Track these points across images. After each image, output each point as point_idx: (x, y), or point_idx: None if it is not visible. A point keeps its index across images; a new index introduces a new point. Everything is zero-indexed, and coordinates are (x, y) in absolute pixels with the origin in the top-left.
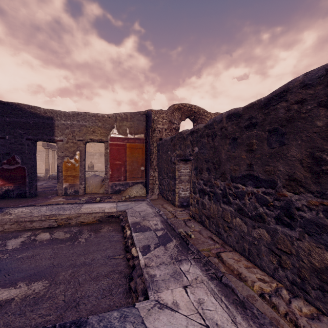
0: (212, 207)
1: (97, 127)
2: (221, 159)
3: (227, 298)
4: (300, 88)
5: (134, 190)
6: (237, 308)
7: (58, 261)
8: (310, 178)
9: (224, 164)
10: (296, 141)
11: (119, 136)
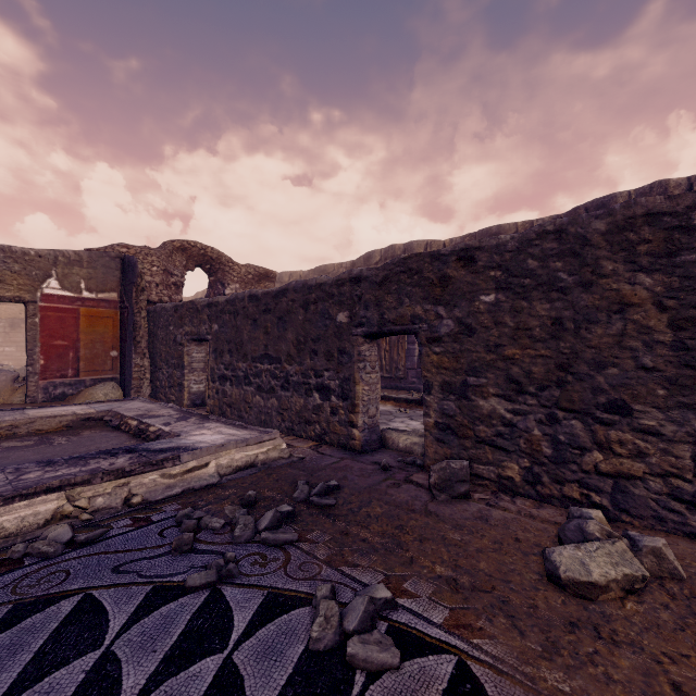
0: (234, 392)
1: (10, 273)
2: (243, 339)
3: (237, 428)
4: (293, 291)
5: (100, 392)
6: (243, 429)
7: (52, 454)
8: (297, 353)
9: (246, 345)
10: (291, 328)
11: (62, 293)
